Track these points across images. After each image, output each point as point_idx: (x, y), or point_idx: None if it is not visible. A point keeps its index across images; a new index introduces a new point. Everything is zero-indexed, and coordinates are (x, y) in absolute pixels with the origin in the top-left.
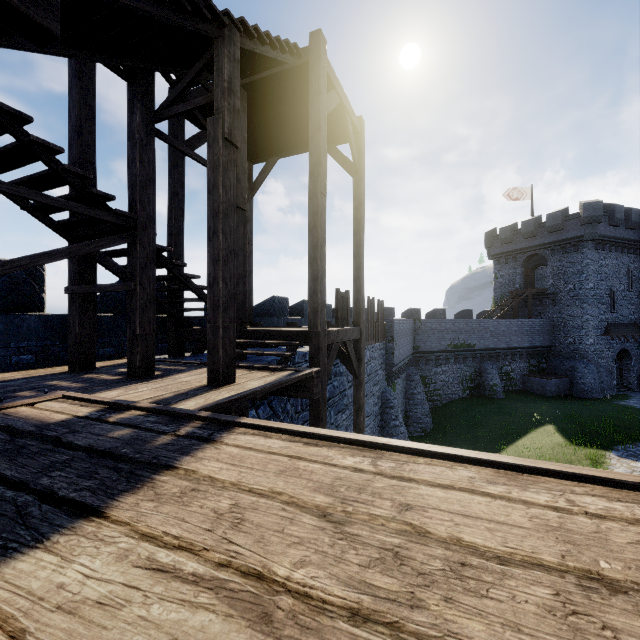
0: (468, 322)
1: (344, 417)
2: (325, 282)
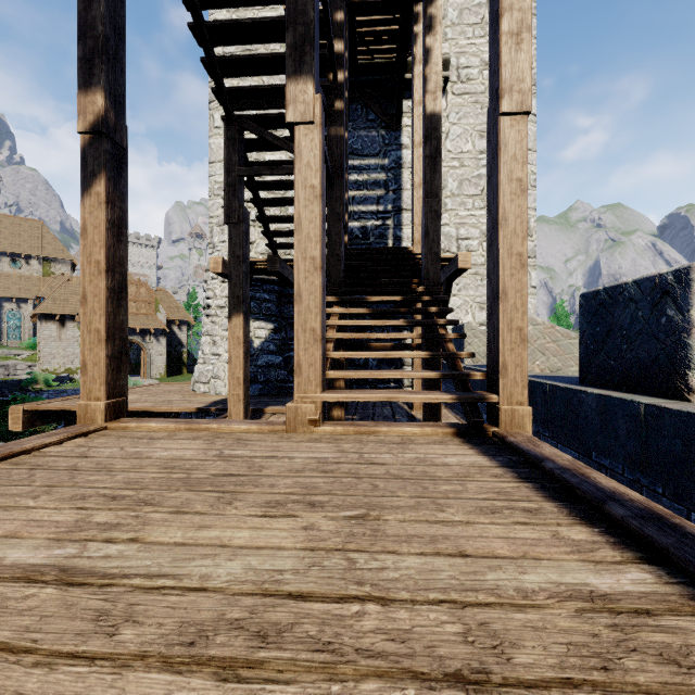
0: None
1: None
2: (83, 319)
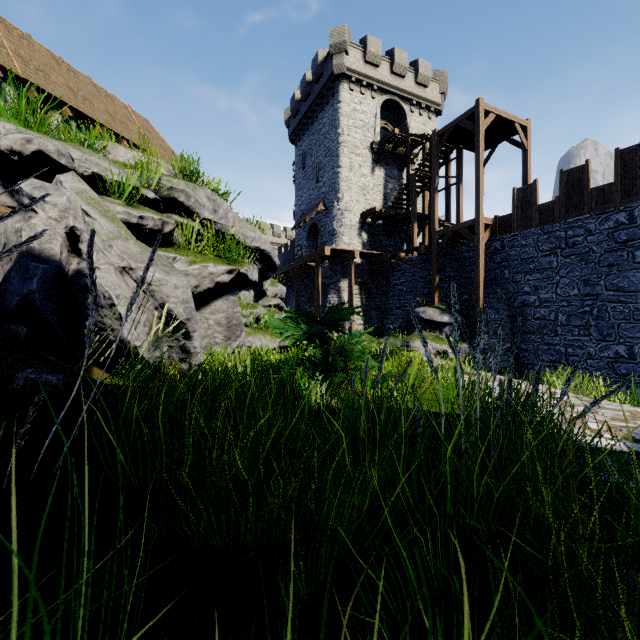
0: None
1: (531, 278)
2: (435, 214)
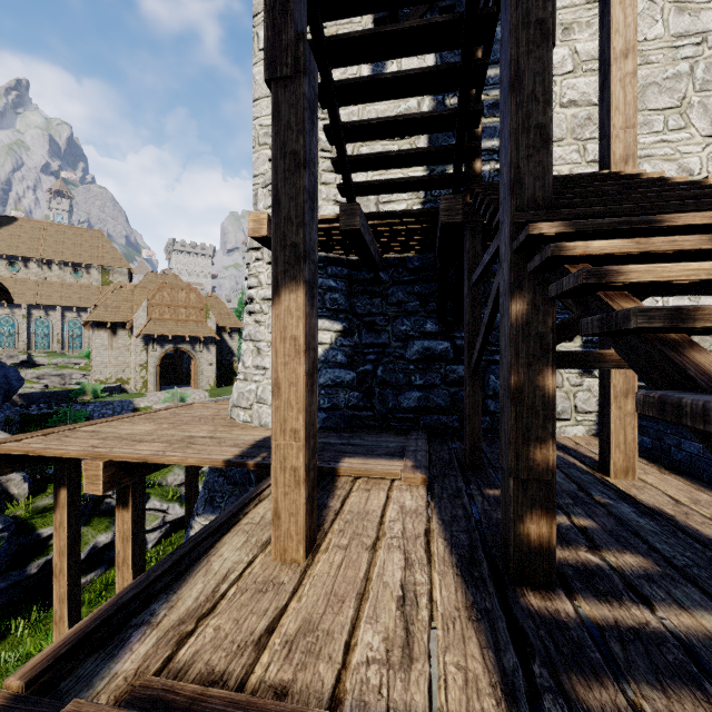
0: None
1: None
2: None
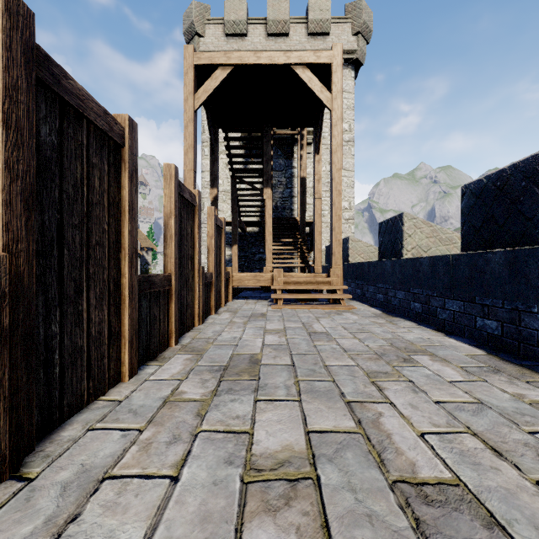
0: None
1: None
2: None
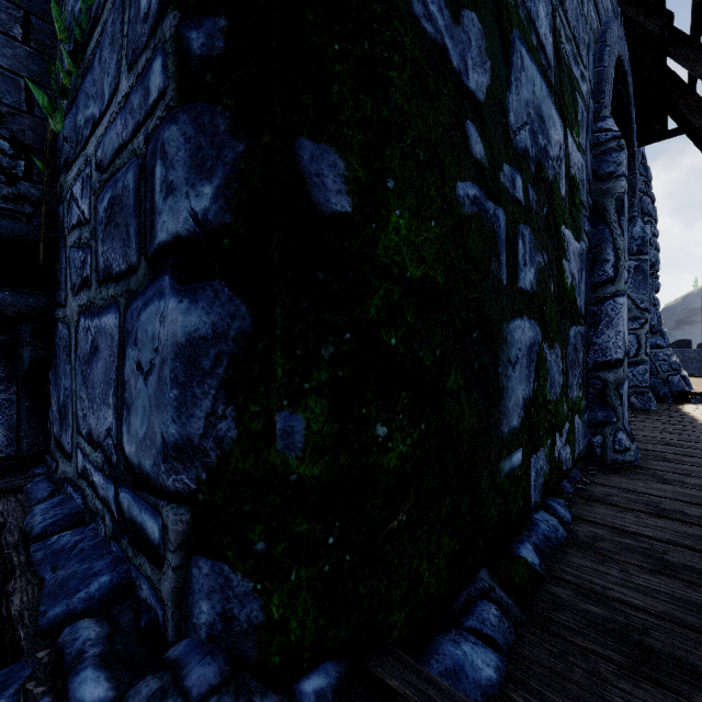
0: (684, 352)
1: None
2: None
